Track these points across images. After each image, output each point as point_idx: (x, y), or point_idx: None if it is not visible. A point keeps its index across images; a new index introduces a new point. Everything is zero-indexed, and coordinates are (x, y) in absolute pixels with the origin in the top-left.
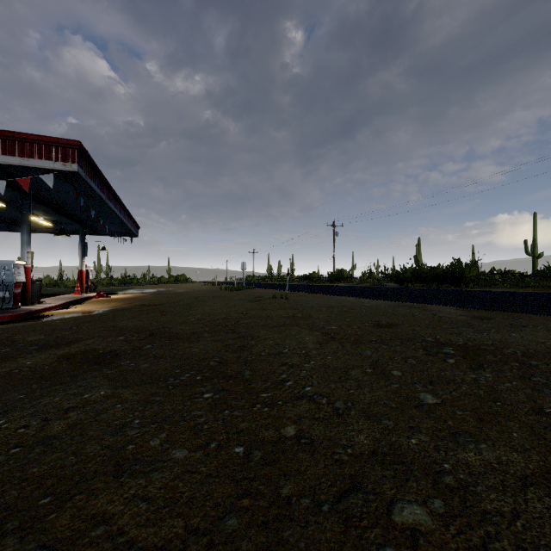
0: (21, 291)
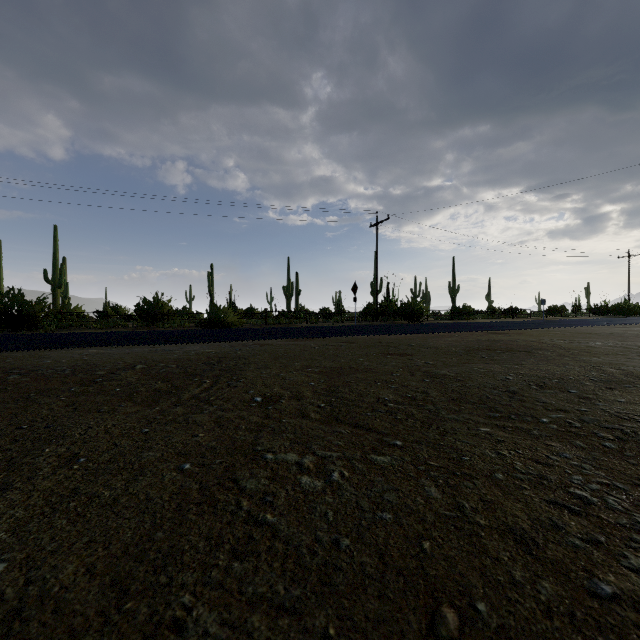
0: None
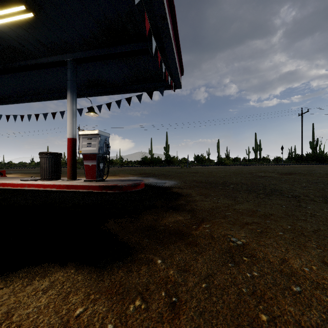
0: (73, 164)
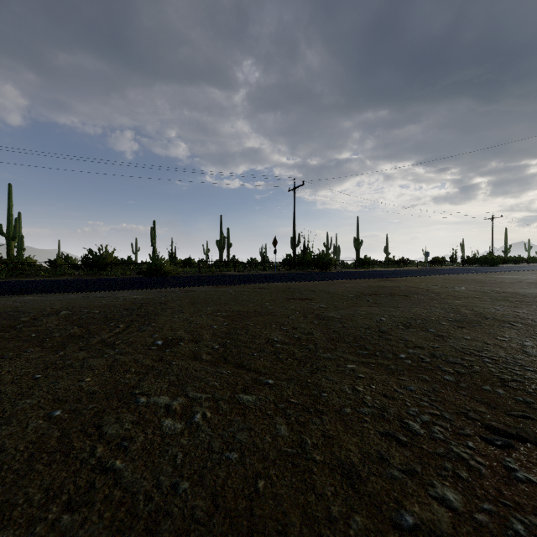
0: None
